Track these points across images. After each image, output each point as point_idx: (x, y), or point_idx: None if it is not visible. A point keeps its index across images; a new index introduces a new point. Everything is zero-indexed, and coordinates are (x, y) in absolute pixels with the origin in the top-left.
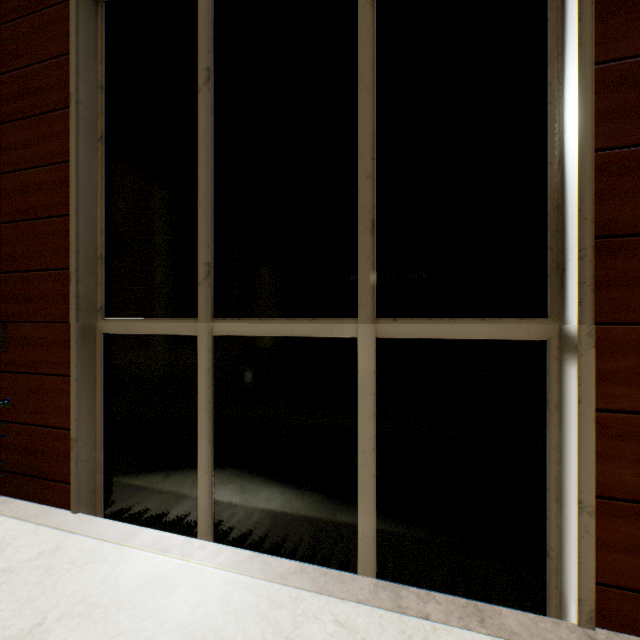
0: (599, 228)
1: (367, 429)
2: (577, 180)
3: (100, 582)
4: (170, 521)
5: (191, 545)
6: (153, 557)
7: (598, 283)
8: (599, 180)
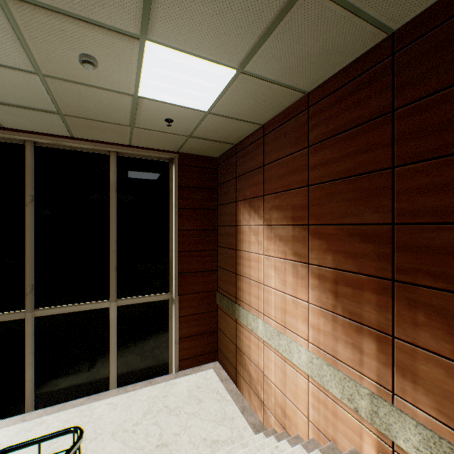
0: (180, 271)
1: (114, 339)
2: (175, 259)
3: None
4: (3, 415)
5: (28, 415)
6: (9, 428)
7: (179, 285)
8: (180, 259)
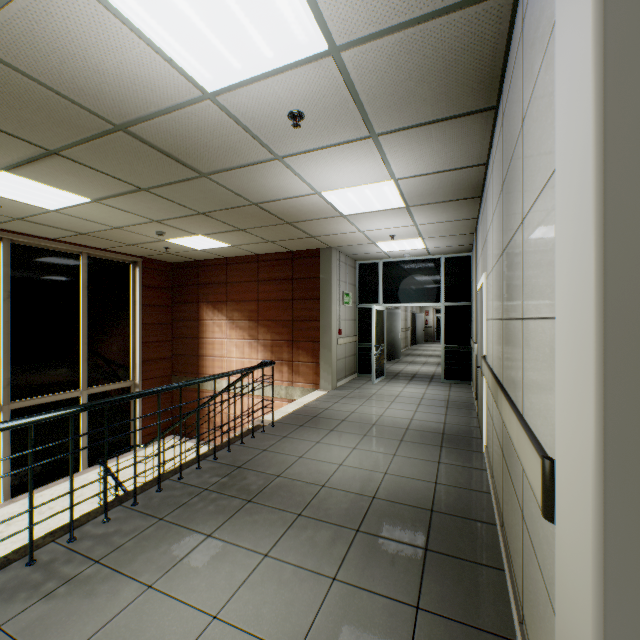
0: (143, 360)
1: (86, 424)
2: (140, 349)
3: (3, 516)
4: None
5: (15, 499)
6: (7, 507)
7: (143, 372)
8: (143, 349)
